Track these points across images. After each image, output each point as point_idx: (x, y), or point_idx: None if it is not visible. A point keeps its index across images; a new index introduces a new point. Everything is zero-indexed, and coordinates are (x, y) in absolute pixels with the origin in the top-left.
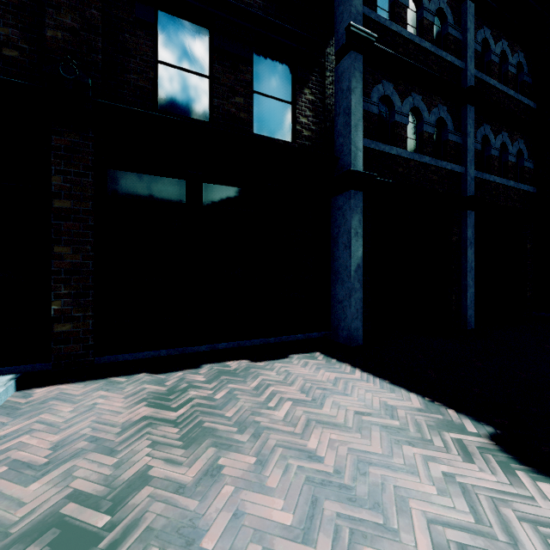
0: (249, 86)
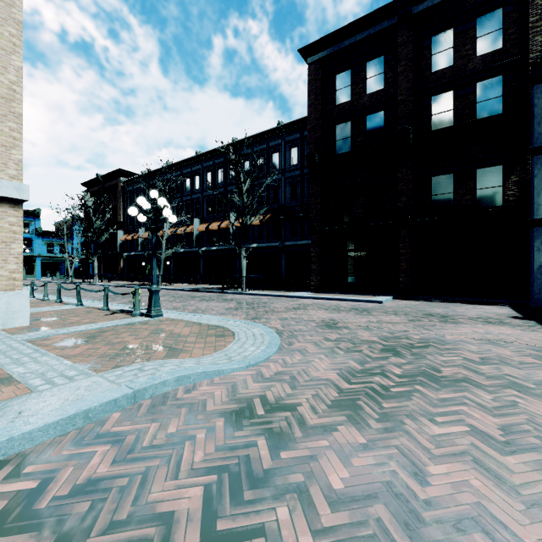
0: (473, 189)
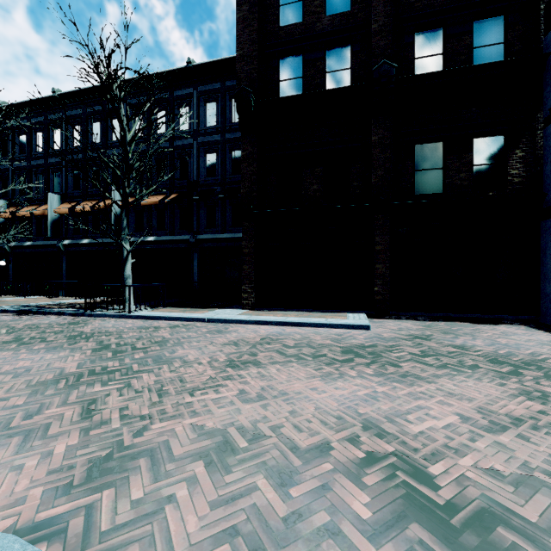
0: (469, 164)
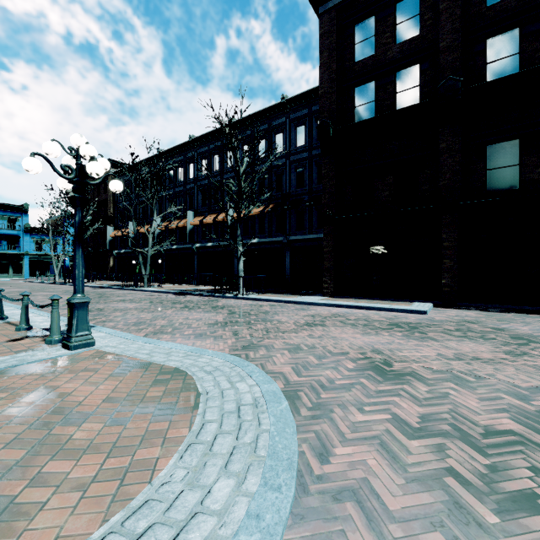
0: None
